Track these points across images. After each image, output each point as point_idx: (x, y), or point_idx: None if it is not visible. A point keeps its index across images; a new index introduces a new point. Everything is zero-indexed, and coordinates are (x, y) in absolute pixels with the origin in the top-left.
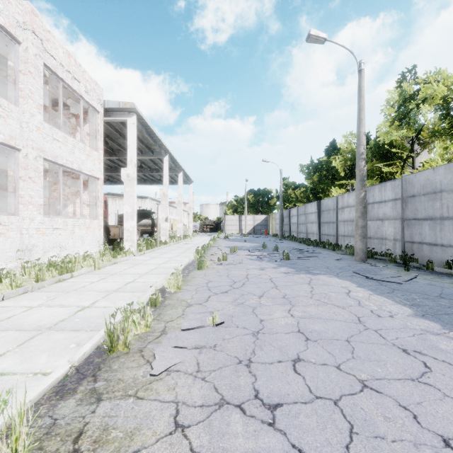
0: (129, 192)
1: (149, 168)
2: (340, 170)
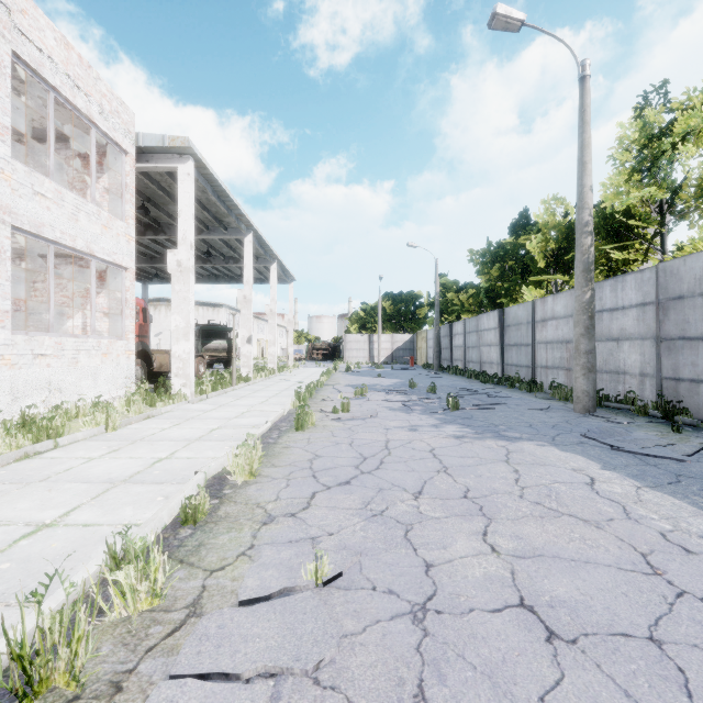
0: (180, 292)
1: (223, 257)
2: (538, 257)
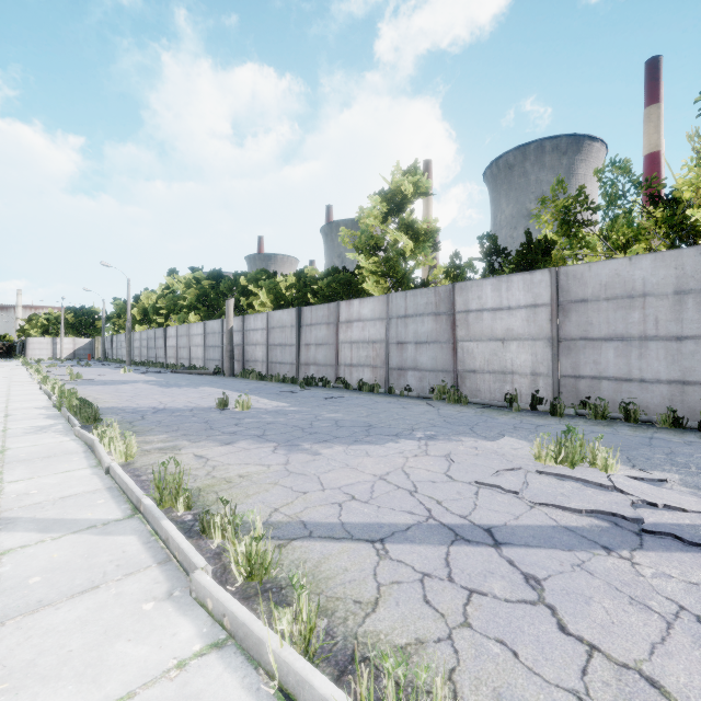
0: None
1: None
2: (137, 316)
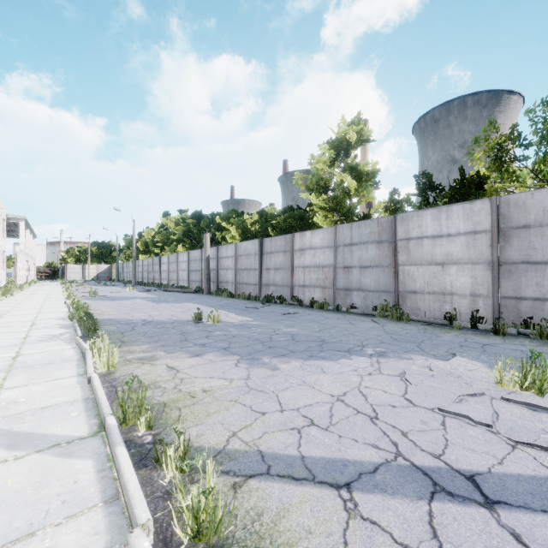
0: (21, 257)
1: None
2: (141, 248)
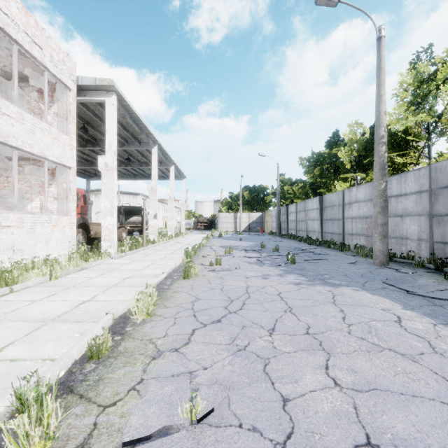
0: (107, 184)
1: (138, 162)
2: (345, 161)
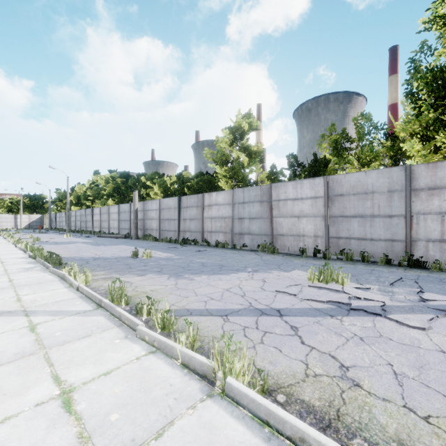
0: None
1: None
2: (73, 201)
